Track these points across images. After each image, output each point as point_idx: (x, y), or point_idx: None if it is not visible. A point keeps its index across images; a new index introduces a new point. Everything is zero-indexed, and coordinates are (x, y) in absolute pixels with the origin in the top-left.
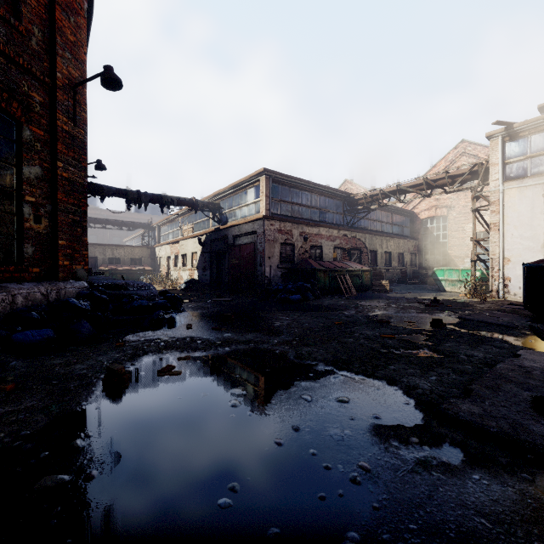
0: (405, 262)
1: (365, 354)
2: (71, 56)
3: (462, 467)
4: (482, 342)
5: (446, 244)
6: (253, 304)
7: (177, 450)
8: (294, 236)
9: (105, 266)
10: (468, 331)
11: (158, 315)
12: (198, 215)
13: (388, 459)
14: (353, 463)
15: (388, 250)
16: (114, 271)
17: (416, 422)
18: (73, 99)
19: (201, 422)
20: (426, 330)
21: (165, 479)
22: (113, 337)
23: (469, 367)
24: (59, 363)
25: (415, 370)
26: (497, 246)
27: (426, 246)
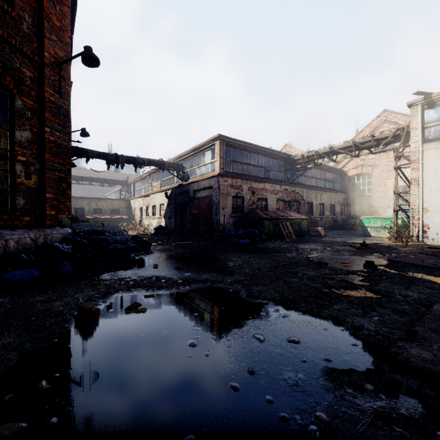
0: (335, 211)
1: (309, 293)
2: (57, 39)
3: (424, 421)
4: (413, 282)
5: (371, 197)
6: (210, 247)
7: (136, 393)
8: (244, 190)
9: (91, 215)
10: (398, 272)
11: (130, 257)
12: (165, 173)
13: (346, 409)
14: (310, 413)
15: (321, 202)
16: (97, 219)
17: (366, 365)
18: (59, 74)
19: (160, 363)
20: (360, 271)
21: (121, 429)
22: (91, 276)
23: (407, 308)
24: (40, 300)
25: (357, 310)
26: (417, 198)
27: (353, 199)
